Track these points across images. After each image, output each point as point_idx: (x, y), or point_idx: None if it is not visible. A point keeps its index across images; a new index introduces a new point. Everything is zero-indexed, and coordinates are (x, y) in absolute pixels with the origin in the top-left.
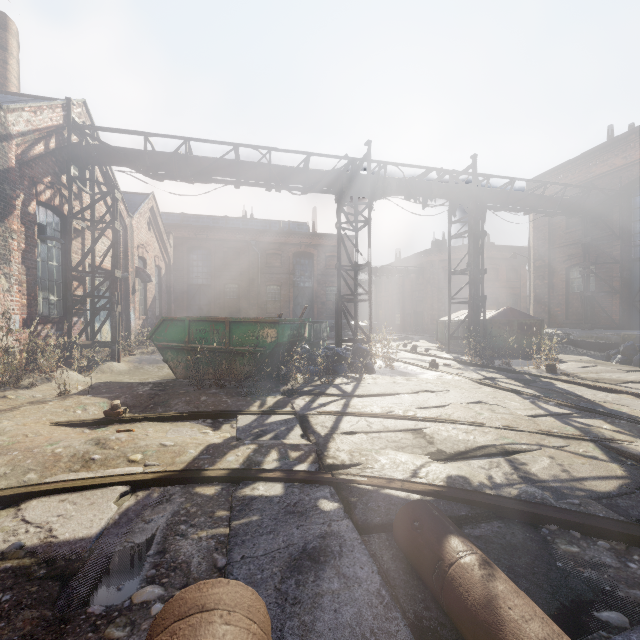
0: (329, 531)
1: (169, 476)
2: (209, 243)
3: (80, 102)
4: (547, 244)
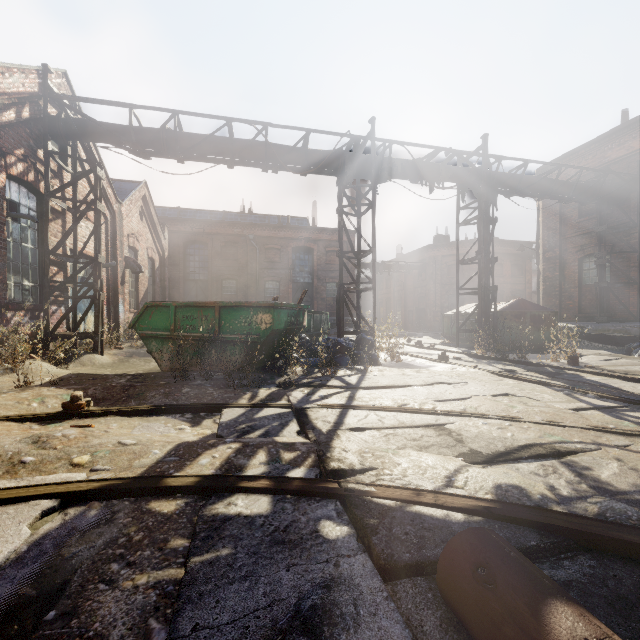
0: (336, 575)
1: (116, 486)
2: (206, 237)
3: (60, 72)
4: (558, 234)
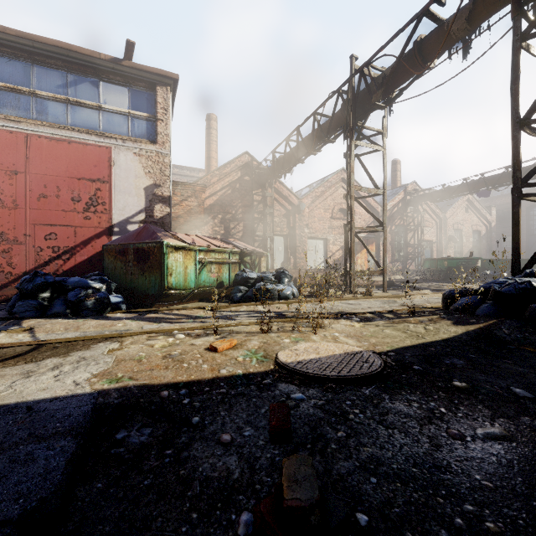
0: None
1: None
2: None
3: (412, 183)
4: None
